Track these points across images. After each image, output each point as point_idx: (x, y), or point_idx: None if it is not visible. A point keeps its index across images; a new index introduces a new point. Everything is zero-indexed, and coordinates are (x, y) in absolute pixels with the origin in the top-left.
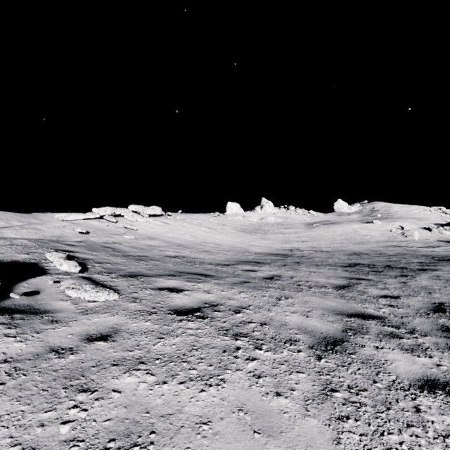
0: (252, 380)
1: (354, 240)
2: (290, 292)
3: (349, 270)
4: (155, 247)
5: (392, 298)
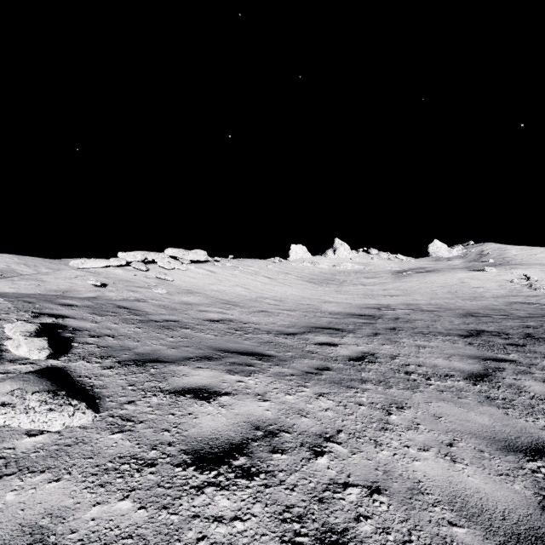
0: None
1: (462, 293)
2: (401, 391)
3: (473, 342)
4: (192, 306)
5: None
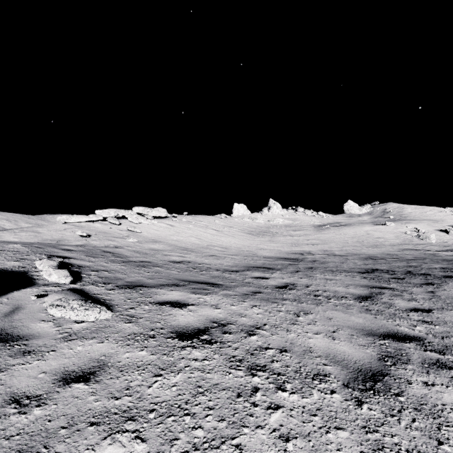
0: (278, 445)
1: (367, 242)
2: (308, 305)
3: (367, 277)
4: (158, 252)
5: (424, 312)
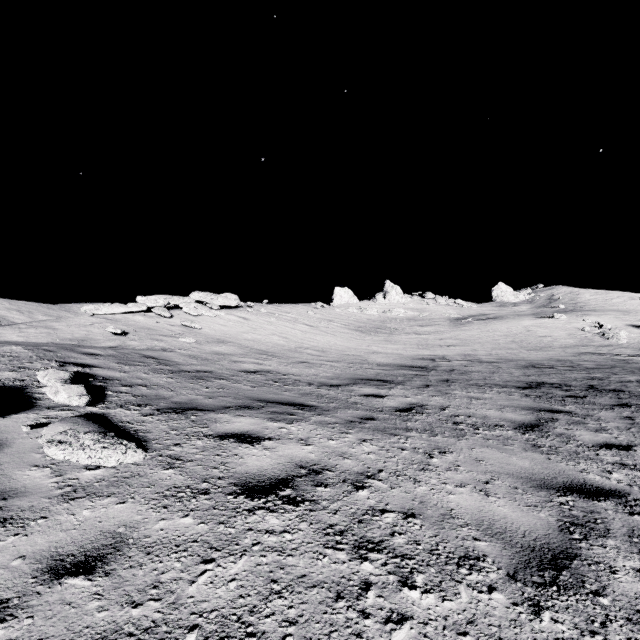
0: None
1: (527, 343)
2: (446, 438)
3: (531, 394)
4: (225, 357)
5: (621, 449)
